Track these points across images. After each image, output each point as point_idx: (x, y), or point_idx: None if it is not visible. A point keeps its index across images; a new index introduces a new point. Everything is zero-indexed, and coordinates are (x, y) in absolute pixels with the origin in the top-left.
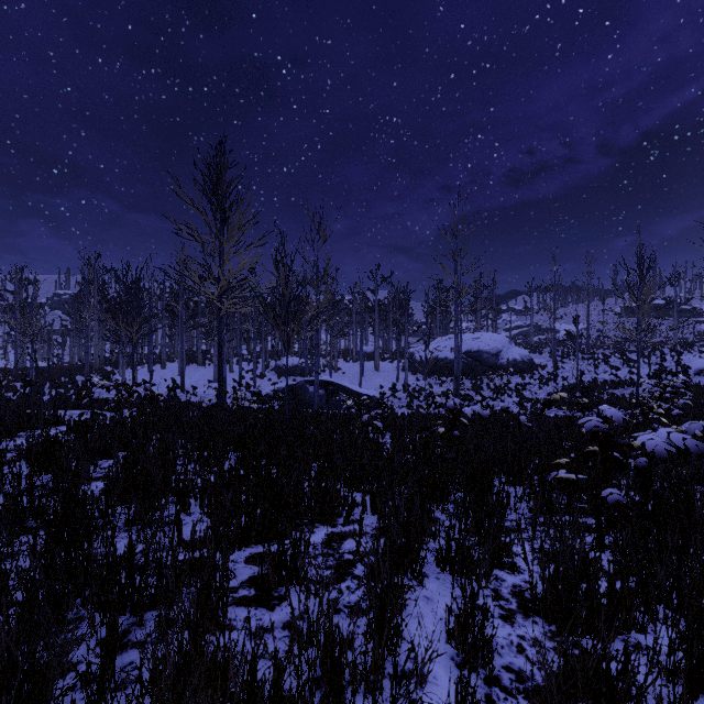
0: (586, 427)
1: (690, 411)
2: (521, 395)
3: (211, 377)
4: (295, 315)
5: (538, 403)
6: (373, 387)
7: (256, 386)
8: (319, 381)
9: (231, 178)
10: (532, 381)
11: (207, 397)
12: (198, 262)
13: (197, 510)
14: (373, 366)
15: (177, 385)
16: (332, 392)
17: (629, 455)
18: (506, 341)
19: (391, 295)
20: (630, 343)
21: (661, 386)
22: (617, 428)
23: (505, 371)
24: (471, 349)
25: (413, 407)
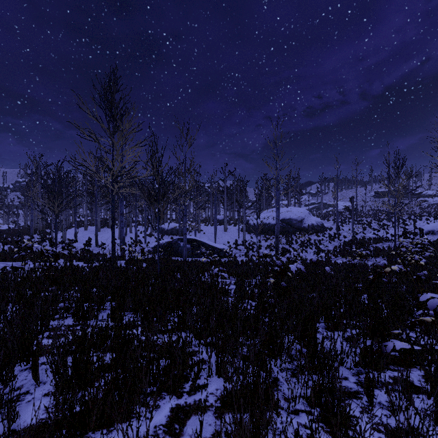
0: (430, 305)
1: (431, 260)
2: (319, 248)
3: (117, 236)
4: (164, 194)
5: (329, 252)
6: (223, 242)
7: (147, 242)
8: (187, 239)
9: (120, 97)
10: (324, 238)
11: (107, 252)
12: (97, 157)
13: (50, 378)
14: (223, 228)
15: (89, 243)
16: (196, 246)
17: (425, 308)
18: (307, 212)
19: (234, 183)
20: (381, 214)
21: (413, 243)
22: (389, 273)
23: (306, 231)
24: (285, 217)
25: (248, 256)
